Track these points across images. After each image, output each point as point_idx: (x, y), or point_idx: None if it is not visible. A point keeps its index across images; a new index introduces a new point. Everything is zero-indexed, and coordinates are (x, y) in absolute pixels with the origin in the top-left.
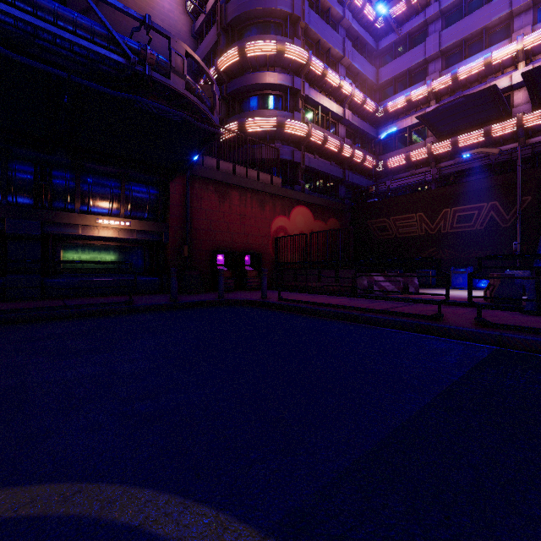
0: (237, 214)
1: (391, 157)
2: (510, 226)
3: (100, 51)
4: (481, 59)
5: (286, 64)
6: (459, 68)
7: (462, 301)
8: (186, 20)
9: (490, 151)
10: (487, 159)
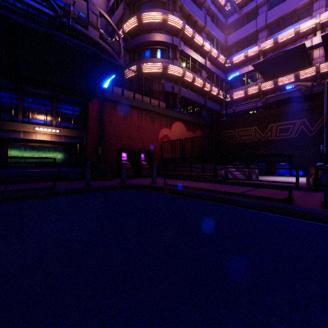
0: (136, 126)
1: (235, 92)
2: (314, 135)
3: (34, 5)
4: (293, 29)
5: (168, 29)
6: (278, 35)
7: (294, 185)
8: (103, 1)
9: (305, 84)
10: (298, 91)
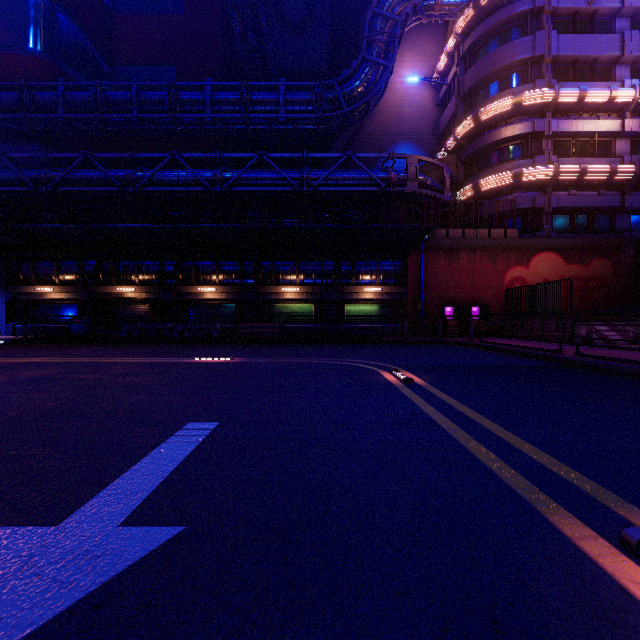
0: (466, 271)
1: None
2: None
3: (365, 189)
4: None
5: (526, 110)
6: None
7: None
8: (431, 94)
9: None
10: None
